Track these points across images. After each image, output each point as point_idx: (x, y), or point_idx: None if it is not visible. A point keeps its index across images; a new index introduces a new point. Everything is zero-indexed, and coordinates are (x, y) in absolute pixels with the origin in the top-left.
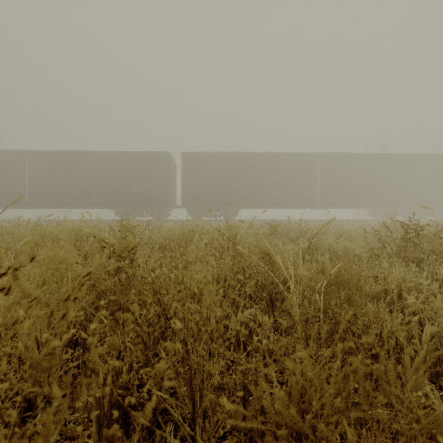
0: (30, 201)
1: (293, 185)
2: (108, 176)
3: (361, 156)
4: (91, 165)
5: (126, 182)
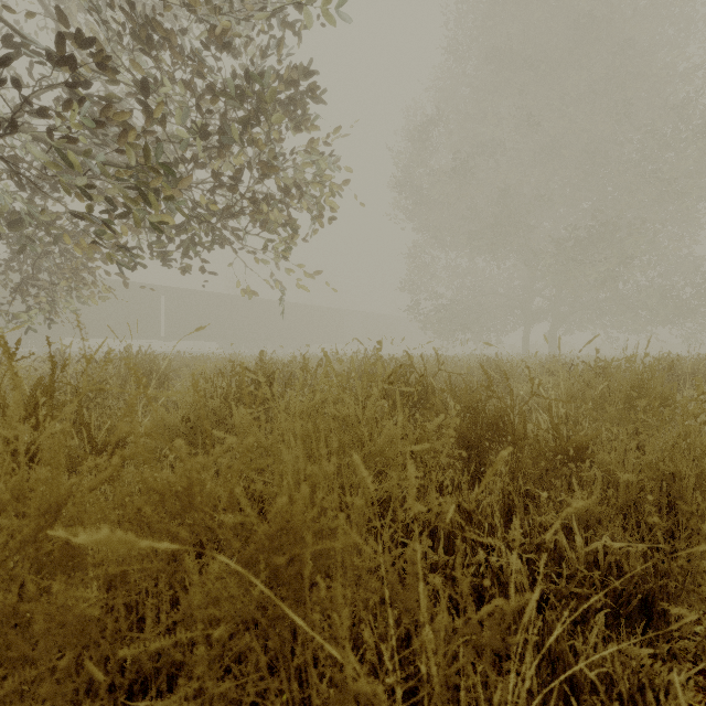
0: None
1: (135, 316)
2: None
3: (205, 294)
4: None
5: None
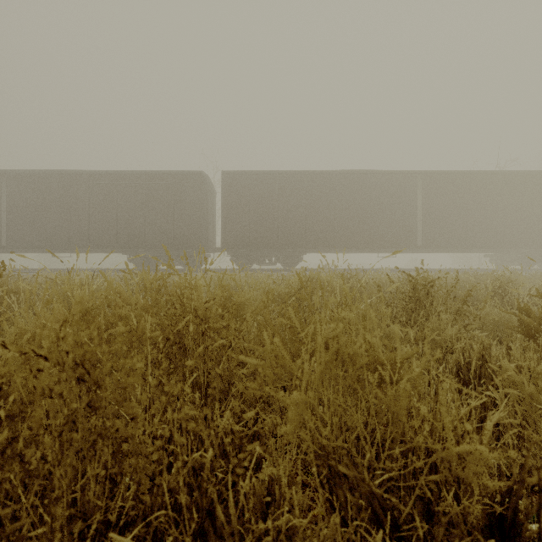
0: (8, 242)
1: (383, 218)
2: (117, 207)
3: (483, 174)
4: (93, 190)
5: (142, 214)
